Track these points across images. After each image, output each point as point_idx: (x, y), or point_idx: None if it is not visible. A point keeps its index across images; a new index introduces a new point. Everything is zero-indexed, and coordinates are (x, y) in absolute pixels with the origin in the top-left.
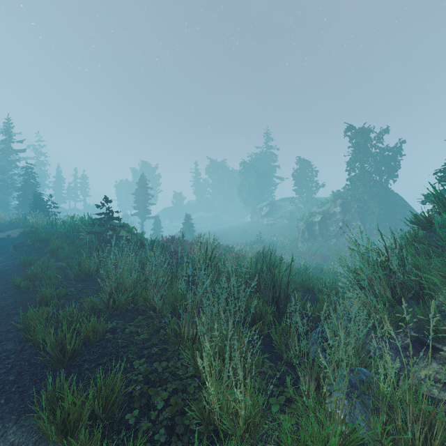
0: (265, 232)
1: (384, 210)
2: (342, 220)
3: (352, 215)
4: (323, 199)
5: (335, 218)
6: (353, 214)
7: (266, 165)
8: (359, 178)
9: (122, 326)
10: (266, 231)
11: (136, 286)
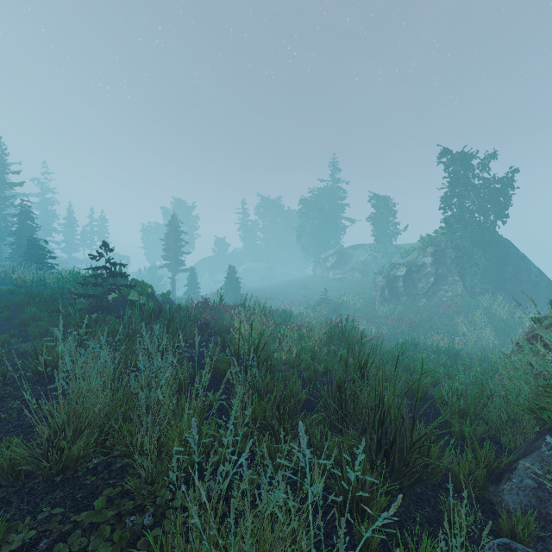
0: (332, 289)
1: (491, 260)
2: (434, 274)
3: (447, 268)
4: (407, 247)
5: (425, 271)
6: (449, 266)
7: (332, 203)
8: (457, 218)
9: (57, 526)
10: (333, 288)
11: (114, 410)
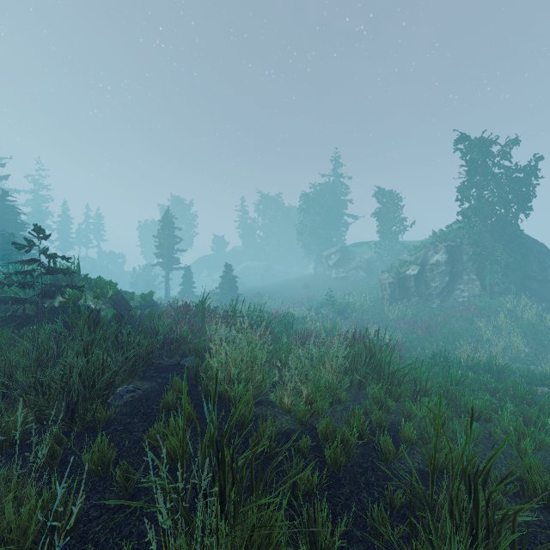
0: (335, 288)
1: (514, 257)
2: (449, 272)
3: (463, 265)
4: (415, 243)
5: (439, 269)
6: (465, 263)
7: (334, 199)
8: (475, 210)
9: None
10: (336, 287)
11: None
